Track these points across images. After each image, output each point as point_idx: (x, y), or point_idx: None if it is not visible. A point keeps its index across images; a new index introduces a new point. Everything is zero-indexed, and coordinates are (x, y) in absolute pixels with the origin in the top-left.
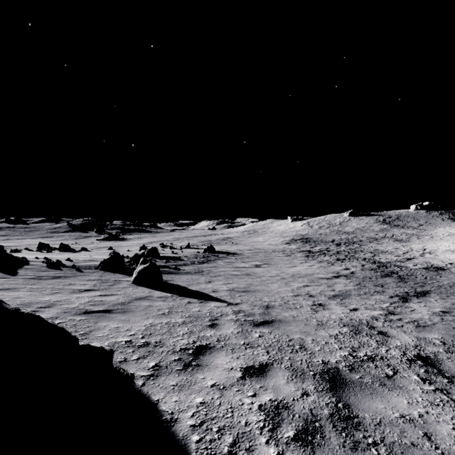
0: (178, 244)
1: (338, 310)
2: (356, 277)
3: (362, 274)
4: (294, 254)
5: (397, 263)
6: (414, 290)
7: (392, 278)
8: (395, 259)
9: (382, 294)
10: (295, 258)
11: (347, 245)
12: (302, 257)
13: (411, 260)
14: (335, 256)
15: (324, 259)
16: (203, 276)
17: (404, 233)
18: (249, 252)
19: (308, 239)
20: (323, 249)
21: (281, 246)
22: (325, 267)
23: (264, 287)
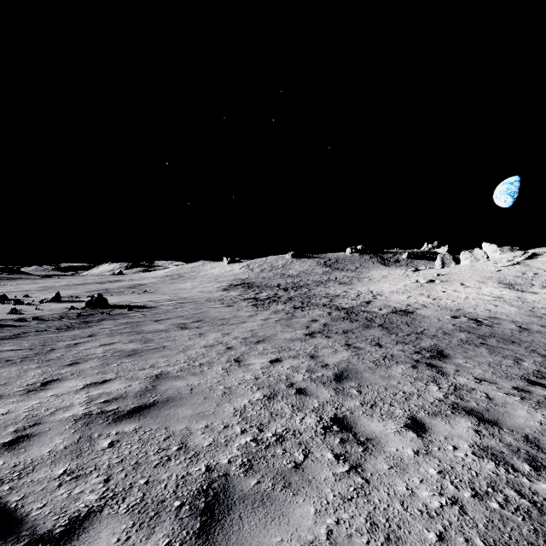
0: (42, 297)
1: (394, 441)
2: (335, 333)
3: (339, 327)
4: (238, 304)
5: (361, 308)
6: (421, 346)
7: (377, 329)
8: (355, 303)
9: (398, 362)
10: (240, 309)
11: (295, 290)
12: (249, 307)
13: (371, 304)
14: (290, 303)
15: (279, 307)
16: (39, 368)
17: (346, 276)
18: (169, 303)
19: (250, 284)
20: (272, 296)
21: (218, 293)
22: (286, 320)
23: (195, 380)
